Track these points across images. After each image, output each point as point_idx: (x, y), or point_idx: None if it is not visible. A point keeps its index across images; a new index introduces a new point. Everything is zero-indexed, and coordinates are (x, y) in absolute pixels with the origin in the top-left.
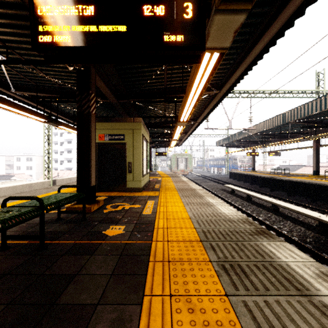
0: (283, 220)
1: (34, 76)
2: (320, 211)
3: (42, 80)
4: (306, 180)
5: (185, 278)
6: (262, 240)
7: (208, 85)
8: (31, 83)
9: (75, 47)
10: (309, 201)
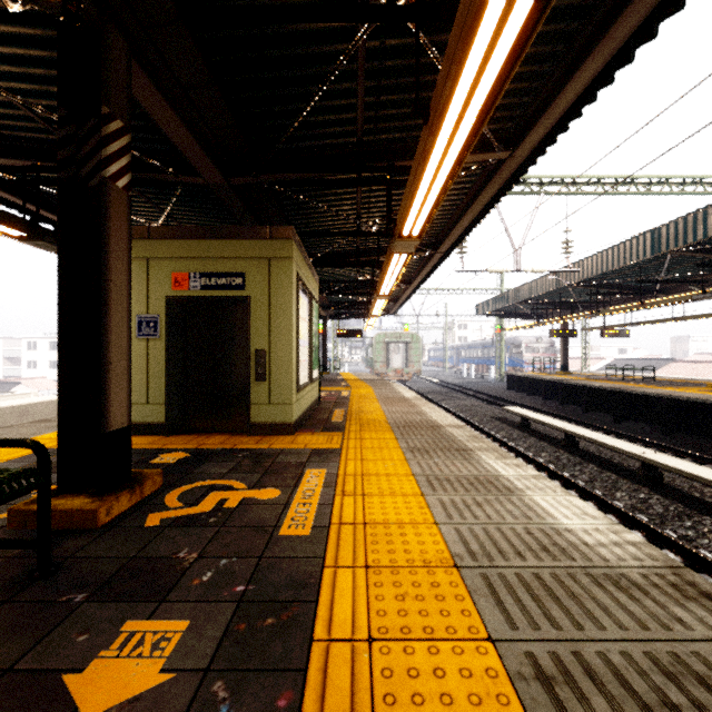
0: (689, 512)
1: None
2: None
3: (8, 116)
4: None
5: None
6: None
7: (485, 130)
8: None
9: None
10: None
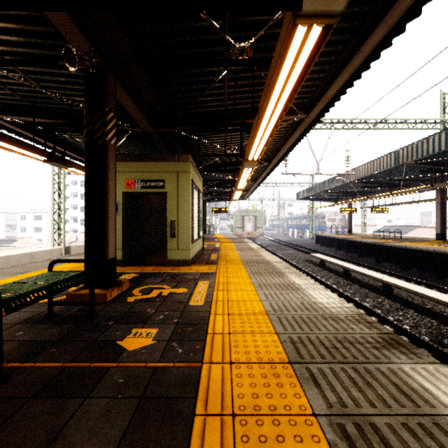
0: (402, 307)
1: (27, 91)
2: None
3: (40, 97)
4: (429, 247)
5: None
6: (400, 359)
7: (291, 105)
8: (25, 102)
9: None
10: (433, 277)
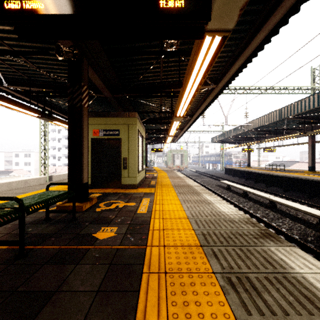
0: (282, 217)
1: (26, 70)
2: (317, 207)
3: (35, 73)
4: (303, 176)
5: (185, 296)
6: (269, 244)
7: (206, 79)
8: (24, 77)
9: (49, 15)
10: (305, 197)
